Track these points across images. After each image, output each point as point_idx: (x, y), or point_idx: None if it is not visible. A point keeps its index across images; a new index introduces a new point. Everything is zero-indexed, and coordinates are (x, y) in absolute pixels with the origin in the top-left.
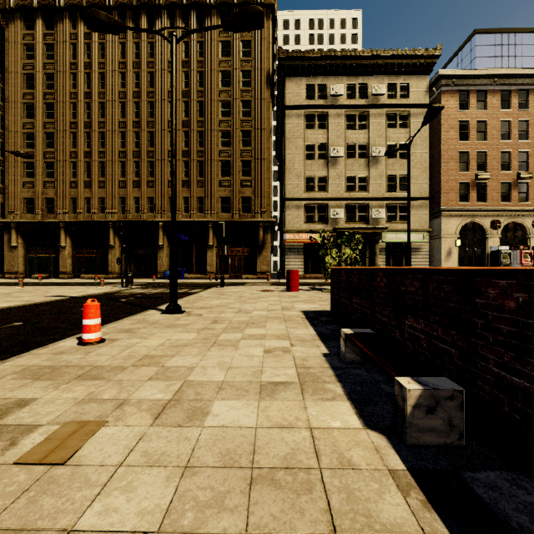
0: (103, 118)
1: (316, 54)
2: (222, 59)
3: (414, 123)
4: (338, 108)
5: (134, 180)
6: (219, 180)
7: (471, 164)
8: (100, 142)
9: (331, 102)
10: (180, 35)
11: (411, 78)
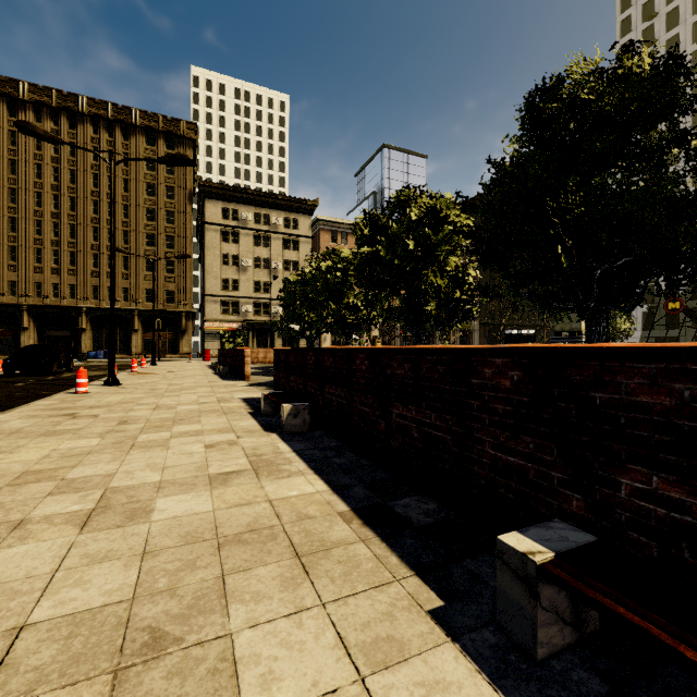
0: (14, 204)
1: (230, 188)
2: (147, 172)
3: (302, 248)
4: (248, 230)
5: (53, 267)
6: (144, 275)
7: None
8: (10, 226)
9: (242, 224)
10: (105, 143)
11: (300, 216)
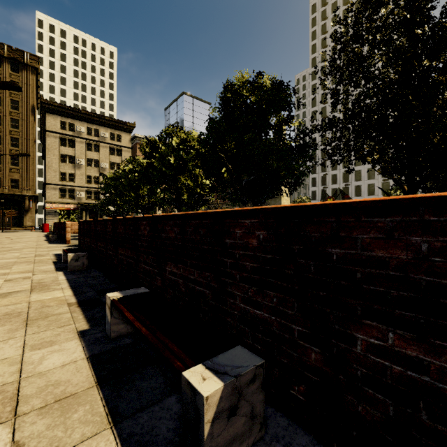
0: None
1: (67, 107)
2: None
3: (124, 154)
4: (81, 139)
5: None
6: None
7: None
8: None
9: (77, 134)
10: None
11: (122, 133)
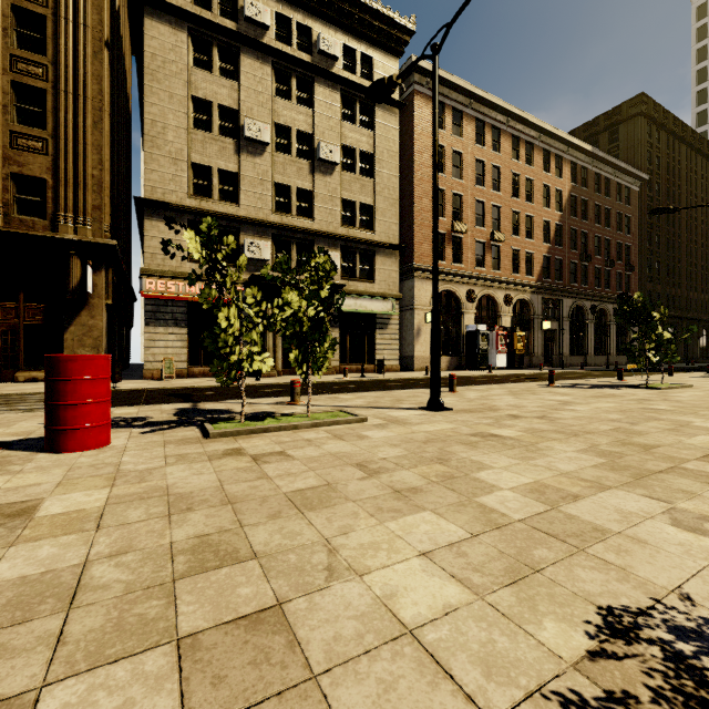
0: None
1: None
2: None
3: (380, 124)
4: (260, 50)
5: None
6: None
7: (447, 209)
8: None
9: (247, 32)
10: None
11: (377, 52)
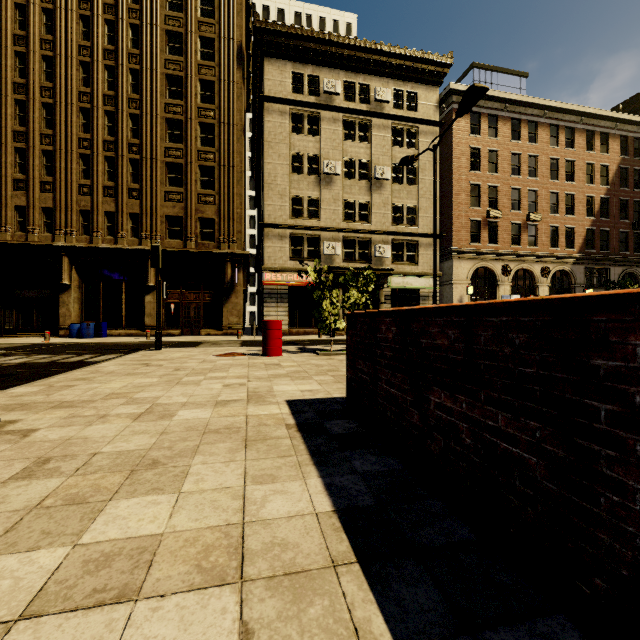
0: None
1: (306, 33)
2: (169, 13)
3: (423, 142)
4: (333, 111)
5: (16, 178)
6: (164, 191)
7: (483, 199)
8: None
9: (325, 101)
10: None
11: (420, 88)
